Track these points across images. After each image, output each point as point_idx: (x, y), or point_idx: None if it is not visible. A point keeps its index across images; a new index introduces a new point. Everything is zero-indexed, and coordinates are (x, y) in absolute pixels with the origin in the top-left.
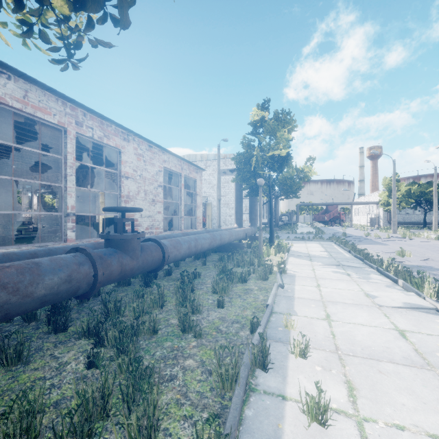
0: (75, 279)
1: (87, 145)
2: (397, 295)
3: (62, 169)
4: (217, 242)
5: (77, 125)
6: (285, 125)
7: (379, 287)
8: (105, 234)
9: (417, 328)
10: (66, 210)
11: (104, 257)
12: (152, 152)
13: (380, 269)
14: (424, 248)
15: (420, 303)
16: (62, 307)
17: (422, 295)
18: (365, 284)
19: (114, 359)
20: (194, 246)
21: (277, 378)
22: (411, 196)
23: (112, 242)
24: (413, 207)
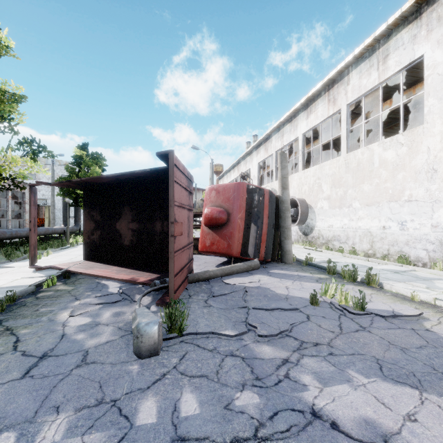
0: None
1: None
2: None
3: None
4: None
5: None
6: (98, 162)
7: None
8: None
9: None
10: None
11: None
12: None
13: None
14: None
15: None
16: None
17: None
18: None
19: None
20: (15, 234)
21: None
22: None
23: None
24: None
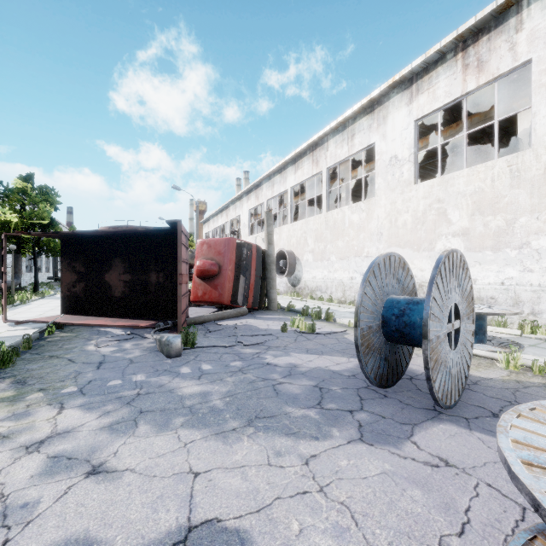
0: None
1: None
2: None
3: None
4: None
5: None
6: (49, 198)
7: None
8: None
9: None
10: None
11: None
12: None
13: None
14: None
15: None
16: None
17: None
18: None
19: None
20: None
21: None
22: None
23: None
24: None
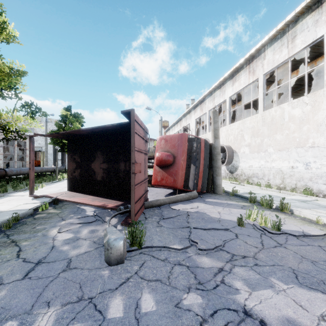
0: None
1: None
2: None
3: None
4: None
5: None
6: (78, 119)
7: None
8: None
9: None
10: None
11: None
12: None
13: None
14: None
15: None
16: None
17: None
18: None
19: None
20: (19, 172)
21: None
22: None
23: None
24: None
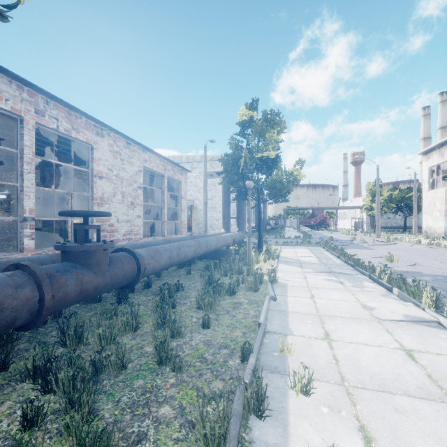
0: (9, 307)
1: (54, 139)
2: (395, 306)
3: (18, 165)
4: (202, 249)
5: (37, 114)
6: (274, 126)
7: (375, 297)
8: (61, 244)
9: (424, 346)
10: (23, 214)
11: (56, 275)
12: (131, 150)
13: (372, 276)
14: (409, 252)
15: (420, 315)
16: (1, 339)
17: (421, 306)
18: (360, 293)
19: (61, 415)
20: (176, 255)
21: (276, 428)
22: (392, 201)
23: (69, 254)
24: (394, 212)
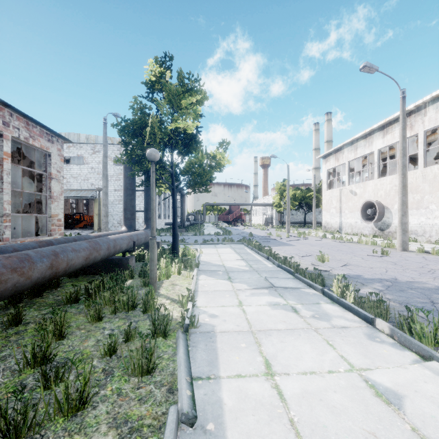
0: None
1: None
2: (428, 382)
3: None
4: (34, 275)
5: None
6: (193, 93)
7: (364, 345)
8: None
9: None
10: None
11: None
12: None
13: (329, 292)
14: (326, 248)
15: None
16: None
17: None
18: (336, 337)
19: None
20: None
21: None
22: (296, 199)
23: None
24: (297, 209)
